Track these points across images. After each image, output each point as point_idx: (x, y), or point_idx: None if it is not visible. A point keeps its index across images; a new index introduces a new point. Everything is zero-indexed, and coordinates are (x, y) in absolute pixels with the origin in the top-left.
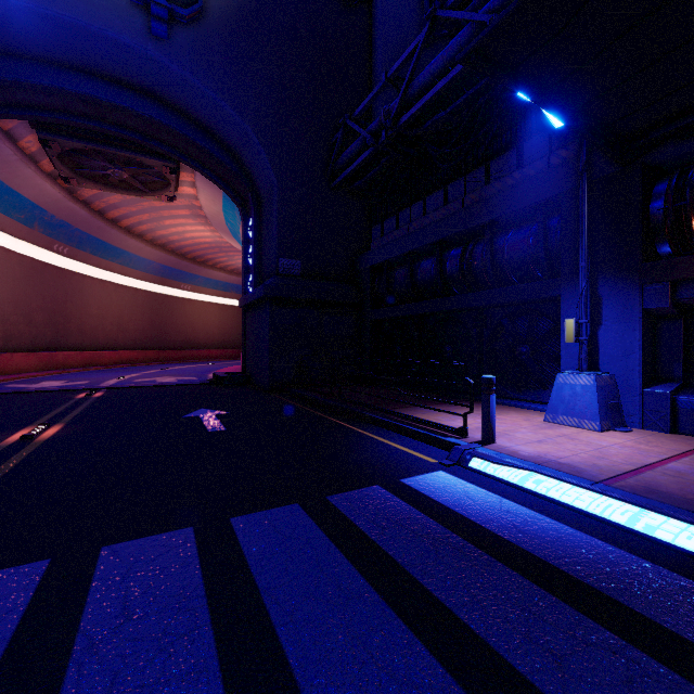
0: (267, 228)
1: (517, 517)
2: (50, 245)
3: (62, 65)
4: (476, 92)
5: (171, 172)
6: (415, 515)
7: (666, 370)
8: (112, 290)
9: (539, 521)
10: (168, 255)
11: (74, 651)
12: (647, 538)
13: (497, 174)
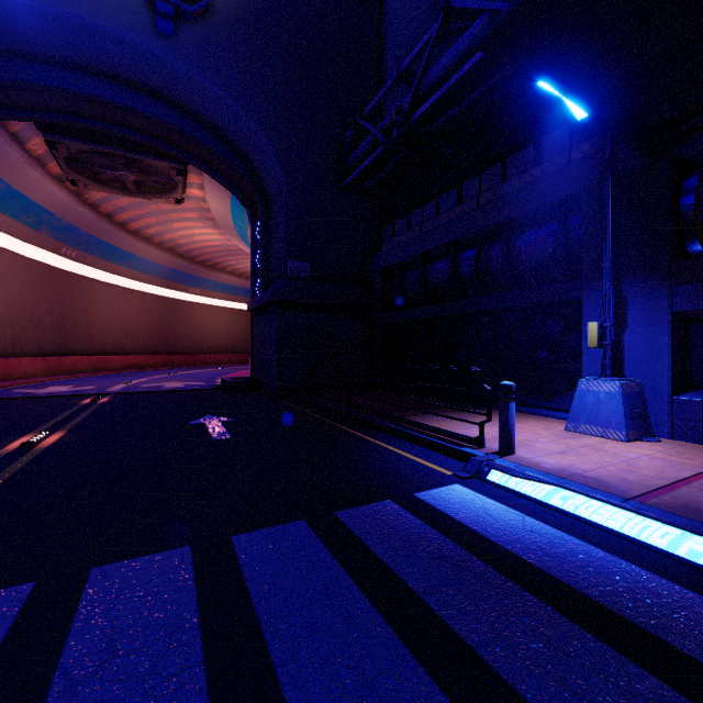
0: (275, 230)
1: (542, 538)
2: (58, 249)
3: (67, 65)
4: (492, 86)
5: (179, 174)
6: (431, 534)
7: (697, 376)
8: (120, 294)
9: (567, 542)
10: (177, 258)
11: (49, 694)
12: (690, 564)
13: (514, 170)
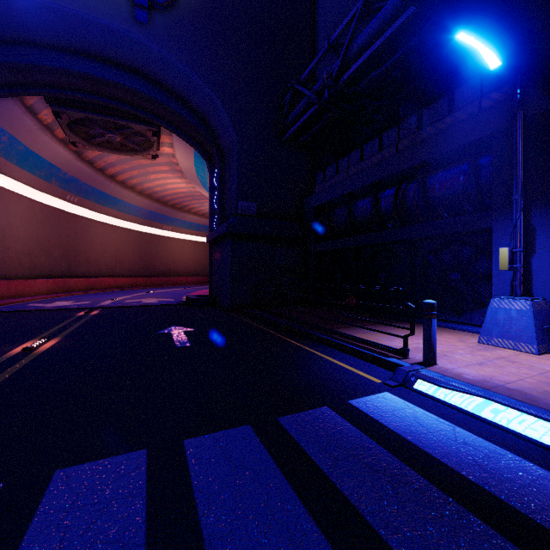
0: (228, 177)
1: (477, 451)
2: (64, 196)
3: (67, 50)
4: (409, 49)
5: (154, 135)
6: (368, 444)
7: None
8: (111, 230)
9: (502, 456)
10: (153, 203)
11: None
12: None
13: (428, 120)
